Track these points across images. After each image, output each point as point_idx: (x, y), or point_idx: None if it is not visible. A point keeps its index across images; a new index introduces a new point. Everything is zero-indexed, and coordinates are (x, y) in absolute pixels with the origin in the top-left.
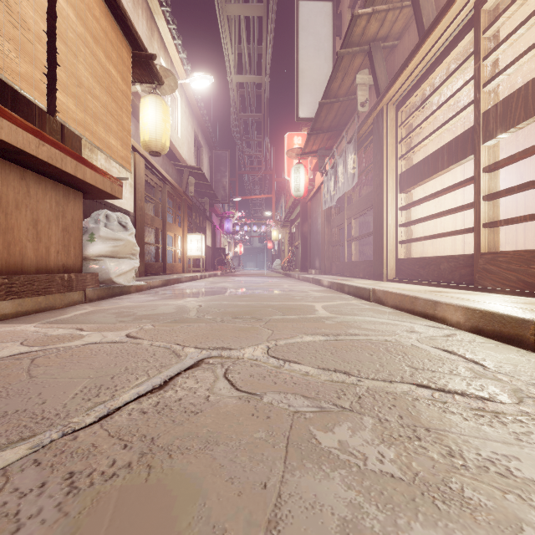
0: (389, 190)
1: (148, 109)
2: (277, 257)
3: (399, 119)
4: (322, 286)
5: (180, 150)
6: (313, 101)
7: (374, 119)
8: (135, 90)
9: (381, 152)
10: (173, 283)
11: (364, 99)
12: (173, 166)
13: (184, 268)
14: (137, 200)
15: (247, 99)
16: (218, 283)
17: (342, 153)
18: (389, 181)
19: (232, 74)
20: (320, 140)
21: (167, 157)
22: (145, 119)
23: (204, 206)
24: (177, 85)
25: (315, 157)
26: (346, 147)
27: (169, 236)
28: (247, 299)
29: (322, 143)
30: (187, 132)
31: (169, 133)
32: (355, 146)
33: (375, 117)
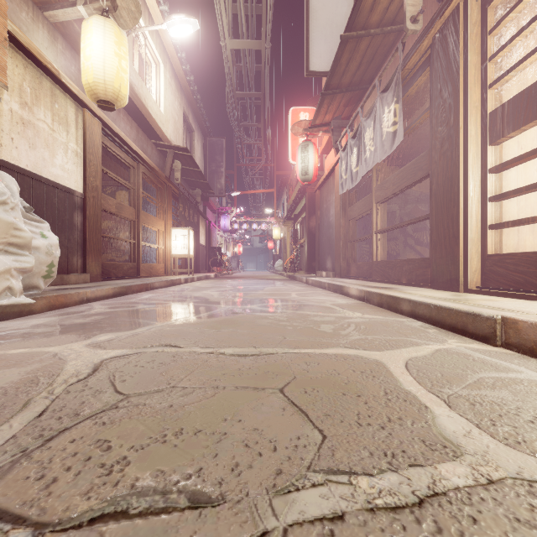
0: (469, 140)
1: (92, 35)
2: (278, 258)
3: (488, 21)
4: (346, 295)
5: (164, 128)
6: (329, 50)
7: (434, 36)
8: (78, 16)
9: (453, 82)
10: (137, 291)
11: (415, 12)
12: (153, 145)
13: (167, 270)
14: (88, 175)
15: (245, 75)
16: (202, 290)
17: (371, 110)
18: (469, 126)
19: (226, 38)
20: (336, 105)
21: (146, 134)
22: (87, 51)
23: (196, 198)
24: (140, 10)
25: (327, 133)
26: (379, 99)
27: (149, 231)
28: (225, 334)
29: (337, 111)
30: (173, 109)
31: (126, 75)
32: (398, 90)
33: (438, 31)
